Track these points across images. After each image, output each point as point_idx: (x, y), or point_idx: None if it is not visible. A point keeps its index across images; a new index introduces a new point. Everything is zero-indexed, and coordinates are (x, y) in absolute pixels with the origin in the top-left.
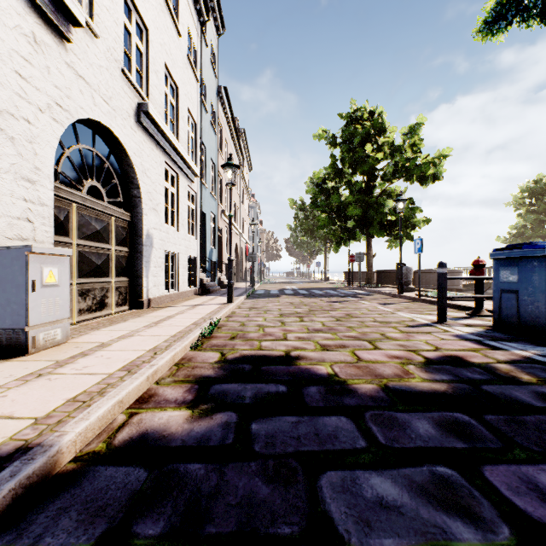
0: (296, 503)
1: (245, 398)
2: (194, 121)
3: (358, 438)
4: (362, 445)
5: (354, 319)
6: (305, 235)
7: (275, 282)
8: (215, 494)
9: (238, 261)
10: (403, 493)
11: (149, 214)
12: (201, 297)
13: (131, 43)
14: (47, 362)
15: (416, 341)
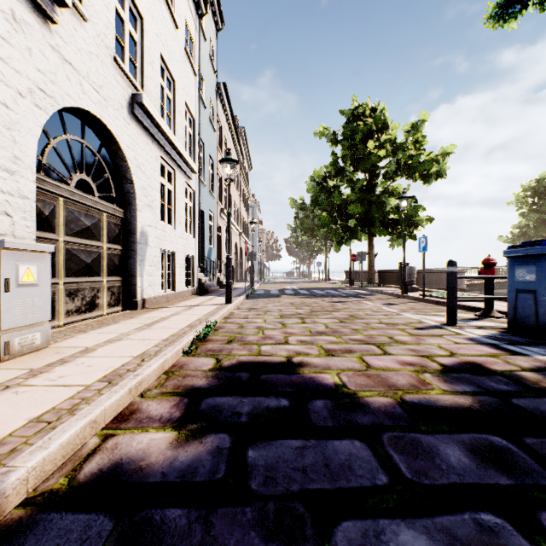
0: None
1: (241, 415)
2: (192, 116)
3: (378, 470)
4: (383, 481)
5: (358, 320)
6: (306, 235)
7: (275, 282)
8: None
9: (238, 261)
10: None
11: (144, 211)
12: (199, 297)
13: (124, 30)
14: (19, 370)
15: (428, 345)
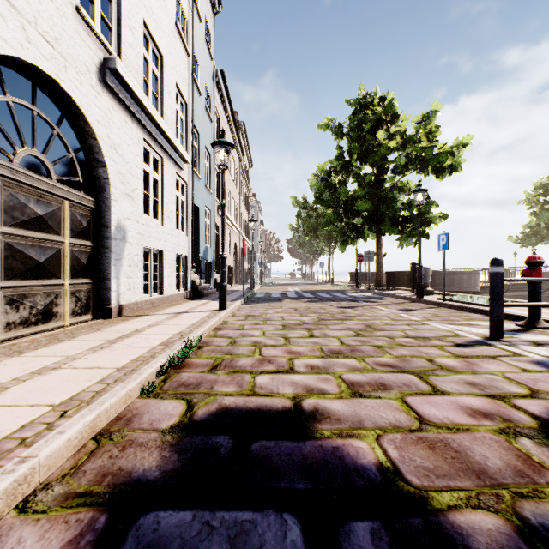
0: None
1: None
2: (184, 101)
3: None
4: None
5: (379, 333)
6: (308, 235)
7: (276, 284)
8: None
9: (237, 262)
10: None
11: (121, 201)
12: (191, 301)
13: None
14: None
15: (489, 375)
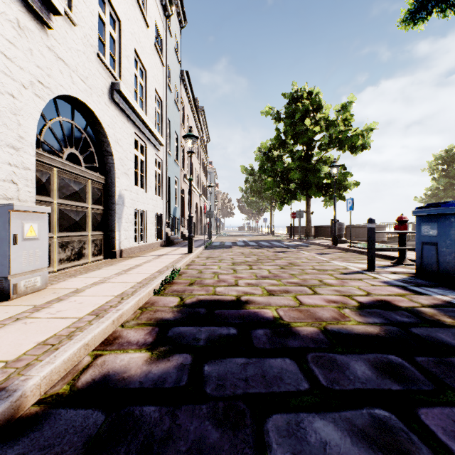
0: (244, 449)
1: (199, 340)
2: (160, 99)
3: (302, 379)
4: (305, 387)
5: (296, 267)
6: (254, 196)
7: (229, 235)
8: (167, 439)
9: (198, 217)
10: (346, 438)
11: (121, 177)
12: (166, 248)
13: (106, 31)
14: (26, 306)
15: (350, 287)
